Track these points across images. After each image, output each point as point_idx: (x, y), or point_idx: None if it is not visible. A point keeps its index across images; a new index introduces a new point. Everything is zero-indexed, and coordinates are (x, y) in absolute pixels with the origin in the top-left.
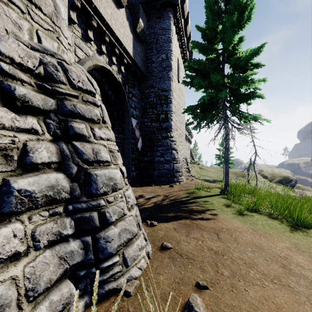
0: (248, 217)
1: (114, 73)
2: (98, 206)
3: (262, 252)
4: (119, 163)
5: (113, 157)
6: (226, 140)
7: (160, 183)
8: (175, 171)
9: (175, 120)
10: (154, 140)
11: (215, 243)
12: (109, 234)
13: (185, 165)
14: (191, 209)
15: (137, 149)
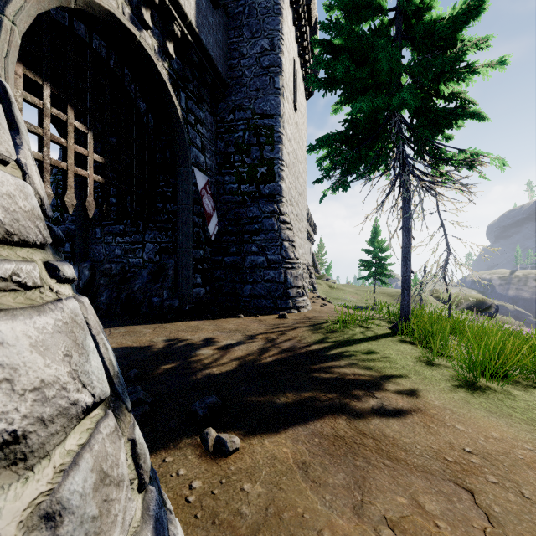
0: (502, 398)
1: (147, 48)
2: None
3: None
4: None
5: None
6: (405, 211)
7: (257, 310)
8: (289, 285)
9: (289, 183)
10: (244, 219)
11: None
12: None
13: (307, 277)
14: (342, 377)
15: (209, 240)
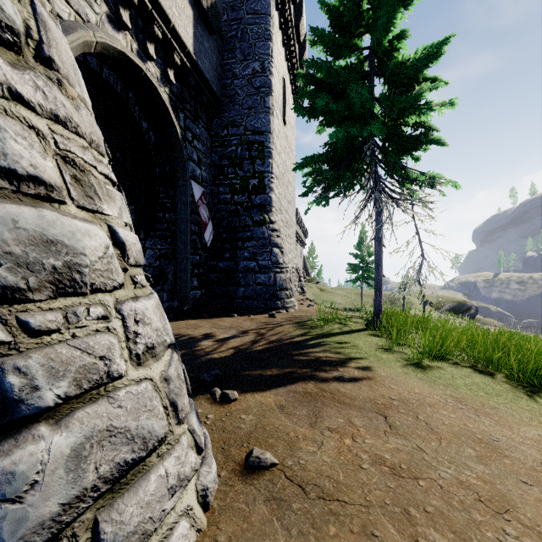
0: (435, 372)
1: (152, 78)
2: None
3: (502, 459)
4: (107, 210)
5: (82, 186)
6: (377, 223)
7: (249, 310)
8: (278, 287)
9: (279, 193)
10: (237, 227)
11: (386, 442)
12: (18, 465)
13: (297, 280)
14: (316, 358)
15: (204, 246)
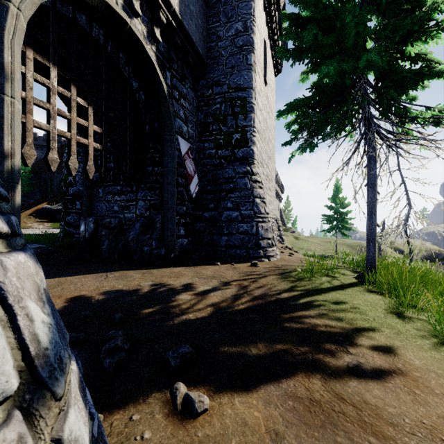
0: None
1: (137, 32)
2: None
3: None
4: None
5: None
6: (370, 168)
7: (231, 258)
8: (260, 236)
9: (260, 147)
10: (221, 179)
11: None
12: None
13: (276, 229)
14: (313, 328)
15: (191, 198)
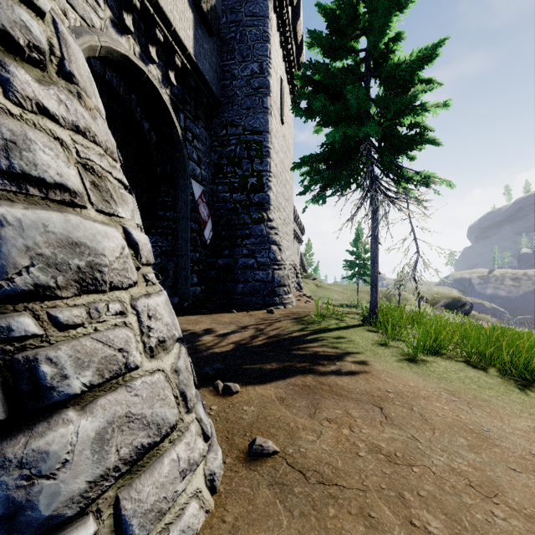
0: (429, 366)
1: (154, 80)
2: (3, 340)
3: (492, 448)
4: (121, 213)
5: (100, 191)
6: (373, 221)
7: (247, 306)
8: (276, 284)
9: (277, 191)
10: (236, 225)
11: (382, 432)
12: (51, 445)
13: (294, 276)
14: (314, 353)
15: (204, 244)
